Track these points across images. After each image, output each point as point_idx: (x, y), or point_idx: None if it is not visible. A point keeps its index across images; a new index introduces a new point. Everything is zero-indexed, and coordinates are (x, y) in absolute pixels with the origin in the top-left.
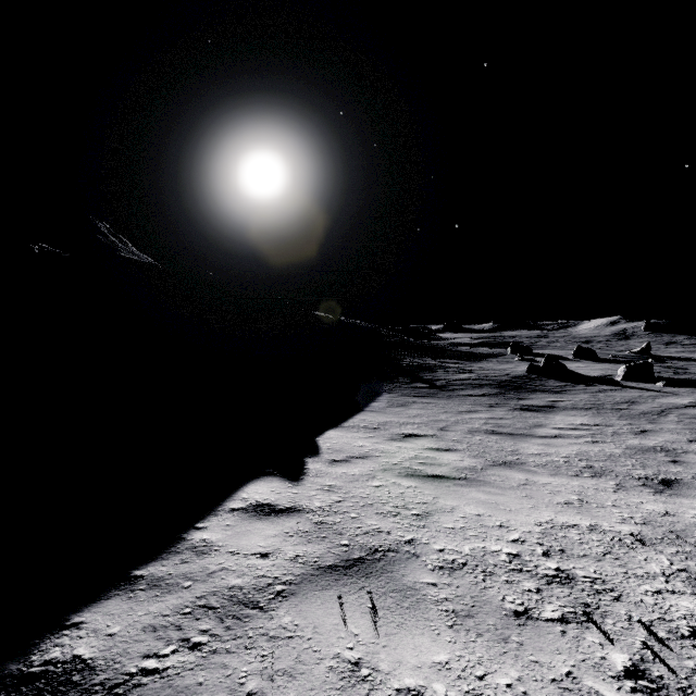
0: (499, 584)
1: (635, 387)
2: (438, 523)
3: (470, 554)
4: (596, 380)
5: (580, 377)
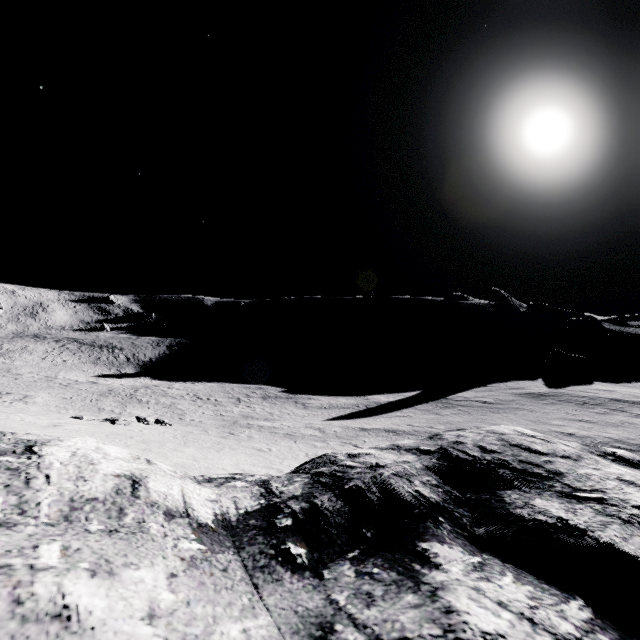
0: None
1: None
2: None
3: None
4: None
5: None
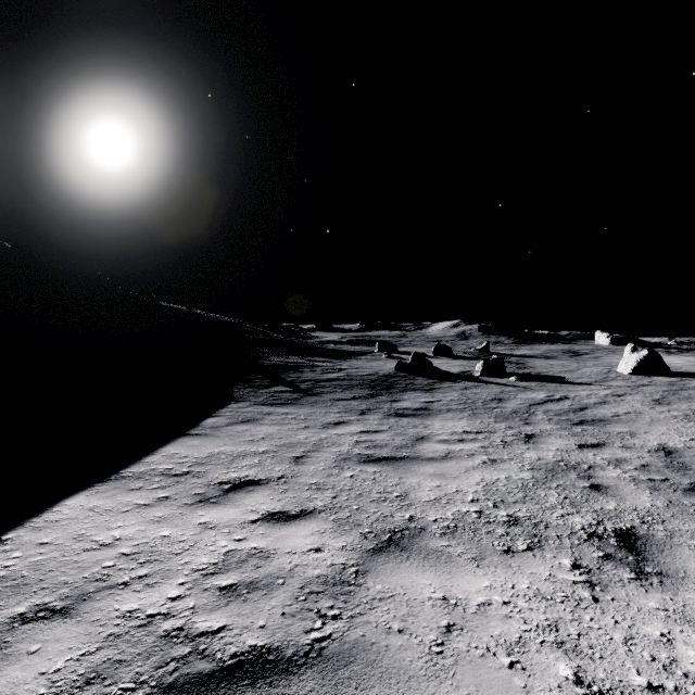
0: None
1: (494, 383)
2: None
3: None
4: (459, 376)
5: (444, 374)
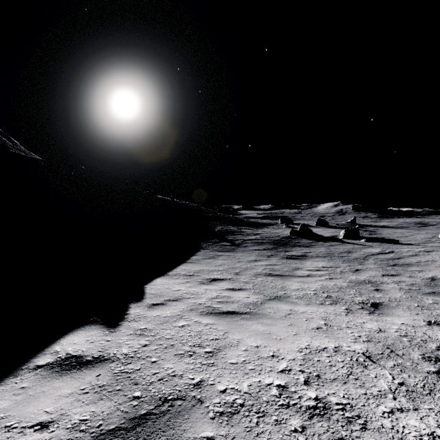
0: (270, 427)
1: (350, 243)
2: (225, 359)
3: (247, 391)
4: (329, 238)
5: (320, 237)
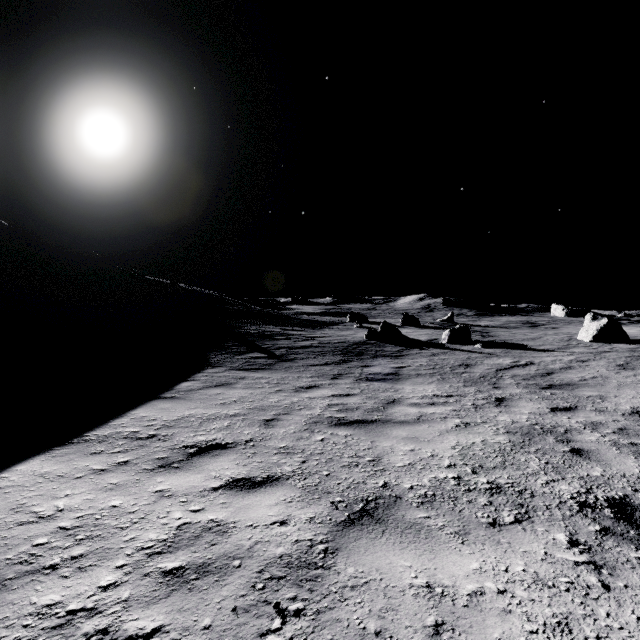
0: None
1: (460, 349)
2: None
3: None
4: (426, 343)
5: (412, 342)
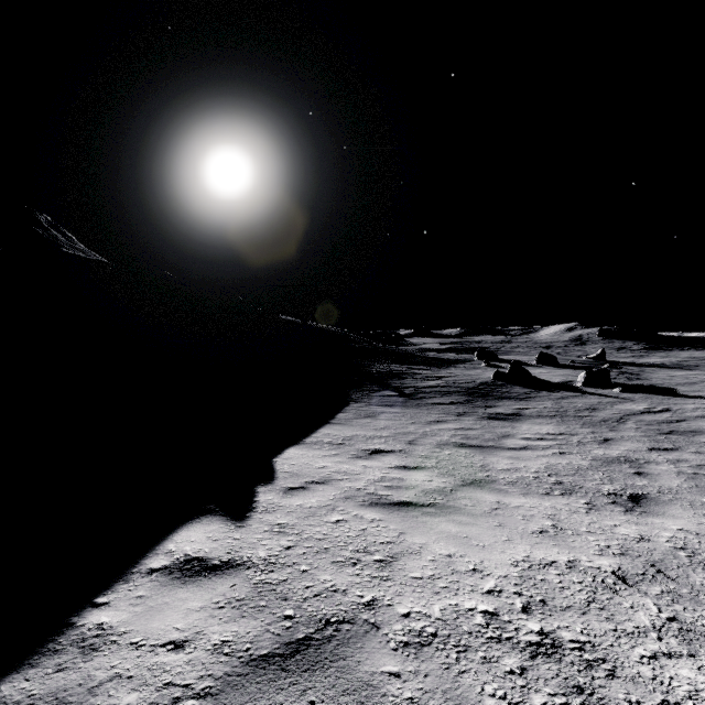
0: (476, 665)
1: (594, 393)
2: (404, 572)
3: (440, 617)
4: (558, 386)
5: (543, 384)
